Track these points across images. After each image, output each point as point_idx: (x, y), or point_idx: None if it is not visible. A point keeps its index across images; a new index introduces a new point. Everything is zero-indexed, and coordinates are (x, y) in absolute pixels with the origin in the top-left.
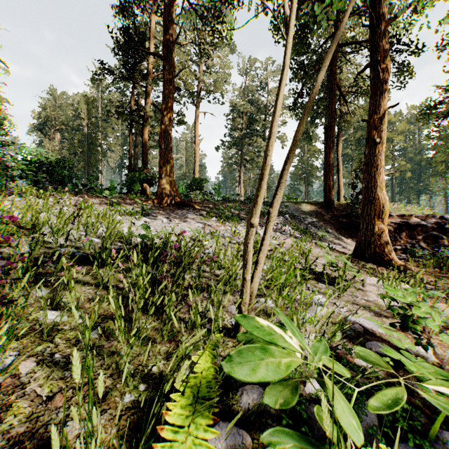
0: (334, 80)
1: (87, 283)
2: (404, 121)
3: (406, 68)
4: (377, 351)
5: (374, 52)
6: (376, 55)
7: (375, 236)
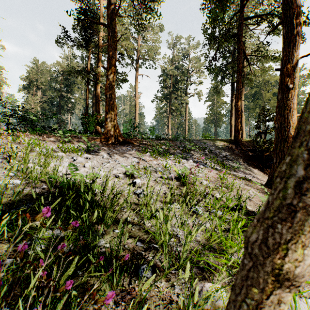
0: (242, 46)
1: None
2: None
3: None
4: None
5: (286, 10)
6: (288, 12)
7: None
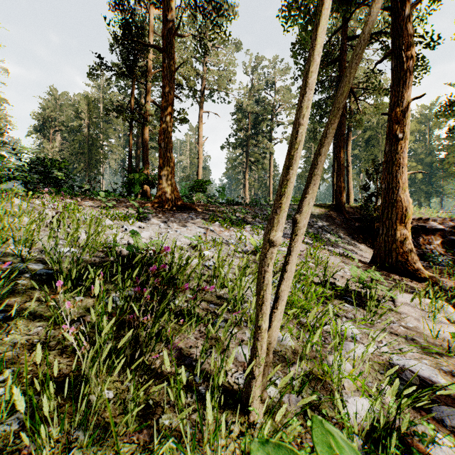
0: None
1: (39, 315)
2: (414, 121)
3: (423, 61)
4: (454, 425)
5: (395, 38)
6: (398, 40)
7: (397, 242)
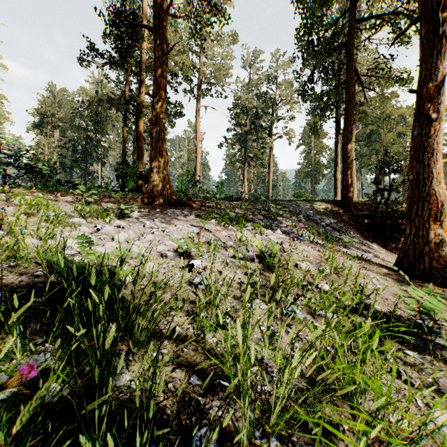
0: (353, 61)
1: None
2: None
3: None
4: None
5: None
6: (430, 2)
7: (430, 244)
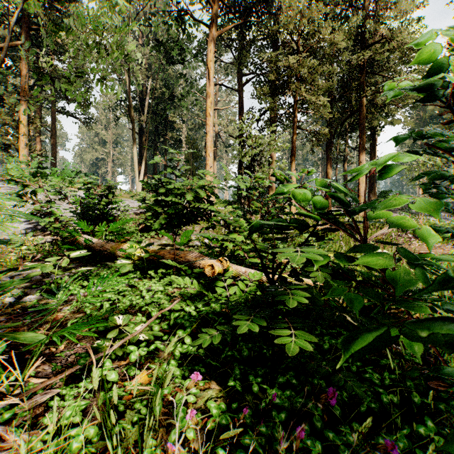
0: None
1: None
2: None
3: None
4: None
5: None
6: None
7: None
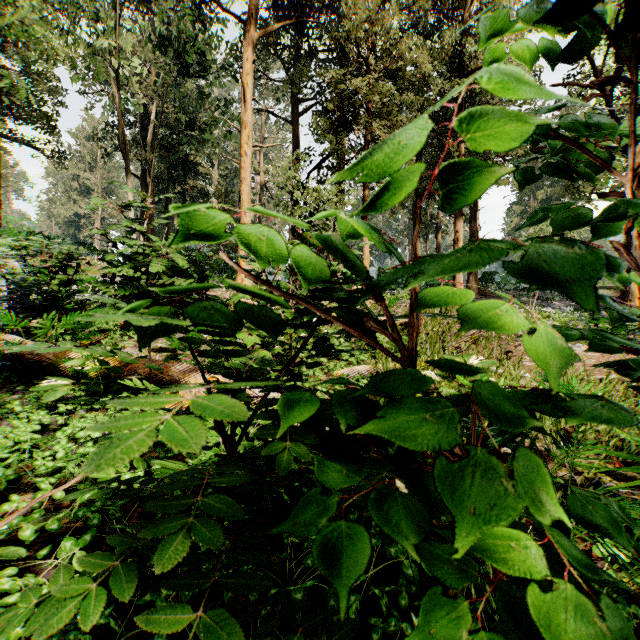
0: None
1: None
2: None
3: None
4: None
5: None
6: None
7: None
